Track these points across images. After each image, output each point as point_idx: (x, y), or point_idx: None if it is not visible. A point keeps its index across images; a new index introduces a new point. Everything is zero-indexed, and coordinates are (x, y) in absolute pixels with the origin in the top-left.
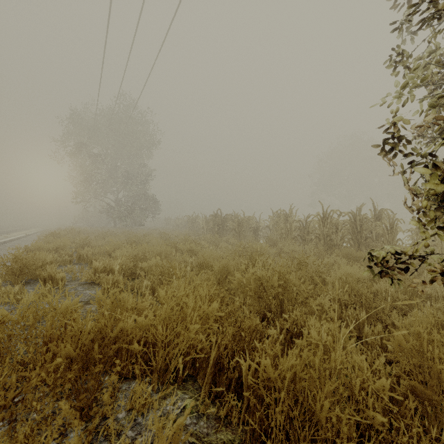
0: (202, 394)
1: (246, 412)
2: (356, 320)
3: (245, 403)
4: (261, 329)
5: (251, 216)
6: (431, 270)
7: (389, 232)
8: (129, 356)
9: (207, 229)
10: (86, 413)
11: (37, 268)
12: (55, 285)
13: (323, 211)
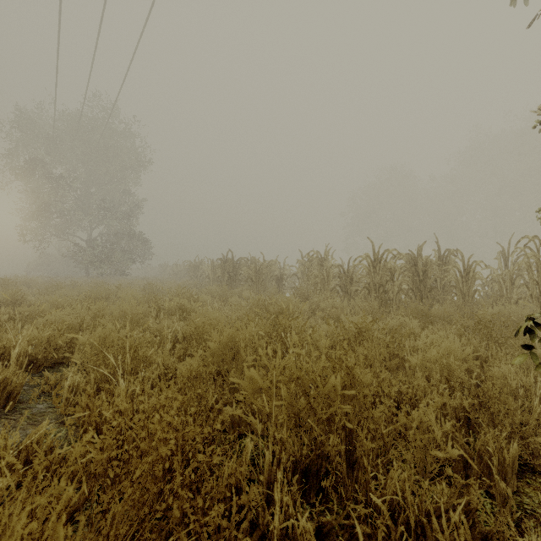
0: None
1: None
2: (499, 459)
3: None
4: None
5: (273, 261)
6: None
7: (463, 280)
8: None
9: (214, 279)
10: None
11: None
12: None
13: (374, 251)
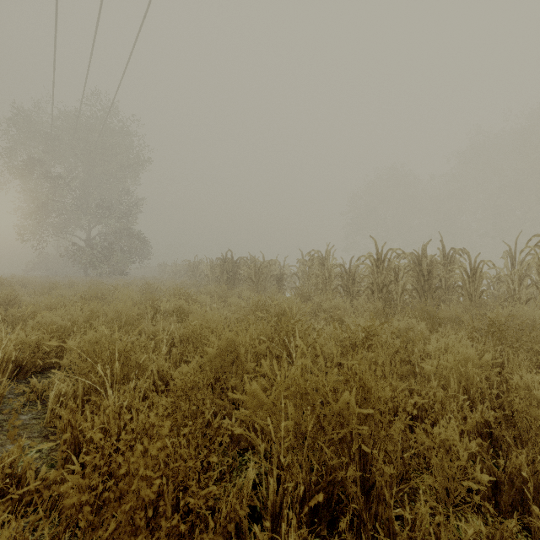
0: None
1: None
2: (534, 485)
3: None
4: None
5: (273, 260)
6: None
7: (470, 280)
8: None
9: (213, 279)
10: None
11: None
12: None
13: (377, 250)
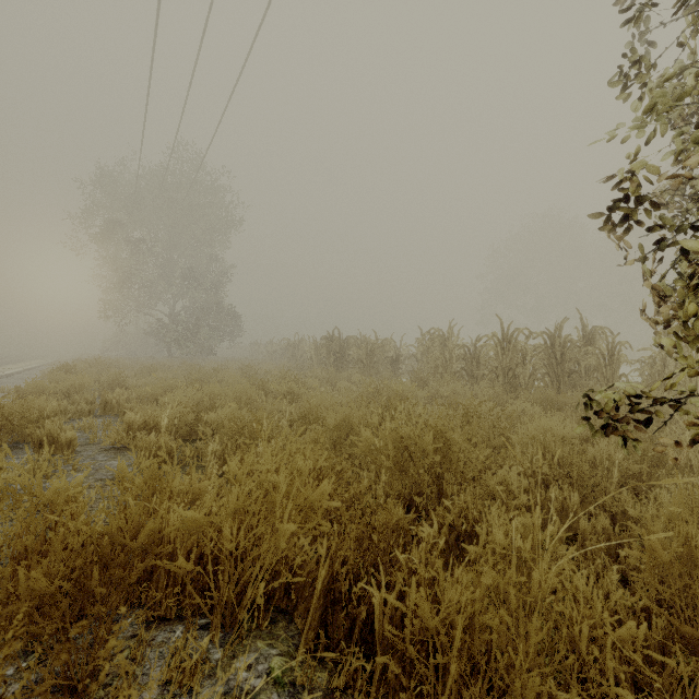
0: (302, 650)
1: (381, 680)
2: (564, 507)
3: (380, 664)
4: (406, 525)
5: (387, 339)
6: (691, 423)
7: (607, 364)
8: (171, 579)
9: (318, 361)
10: (80, 695)
11: (29, 424)
12: (58, 452)
13: (503, 330)
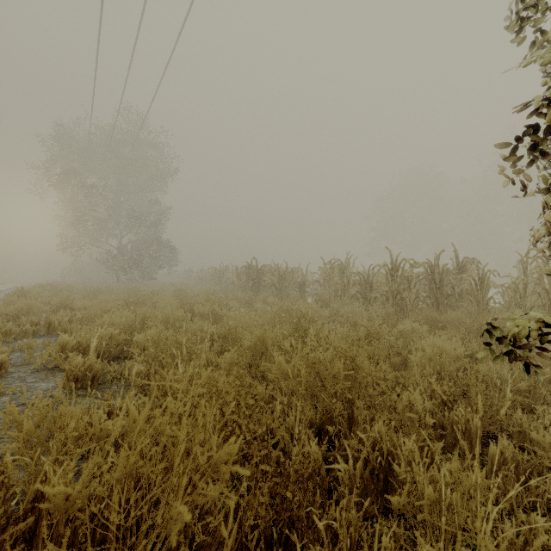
0: None
1: None
2: (467, 428)
3: None
4: (320, 460)
5: (296, 268)
6: None
7: (478, 288)
8: None
9: (239, 285)
10: None
11: None
12: None
13: (392, 260)
